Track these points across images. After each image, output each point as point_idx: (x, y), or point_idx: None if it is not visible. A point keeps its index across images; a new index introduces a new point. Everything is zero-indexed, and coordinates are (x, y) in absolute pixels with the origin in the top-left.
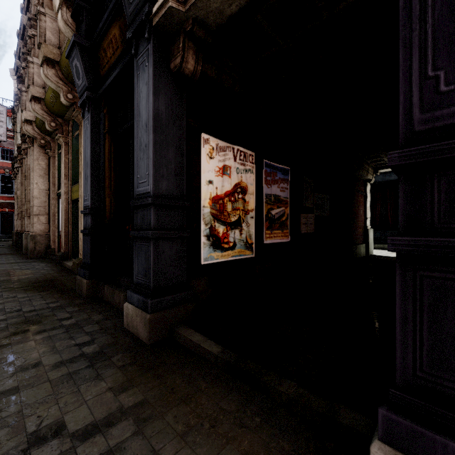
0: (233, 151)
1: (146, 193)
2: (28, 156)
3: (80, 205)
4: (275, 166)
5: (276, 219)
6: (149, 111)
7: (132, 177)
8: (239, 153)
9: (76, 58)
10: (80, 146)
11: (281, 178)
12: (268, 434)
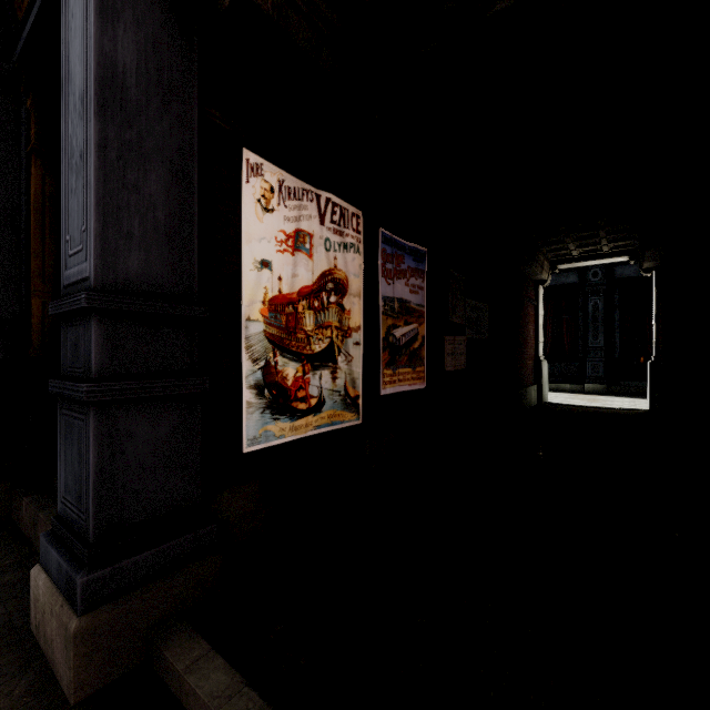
0: (318, 203)
1: (81, 280)
2: None
3: None
4: (401, 242)
5: (402, 346)
6: (87, 59)
7: None
8: (332, 207)
9: None
10: None
11: (411, 268)
12: None
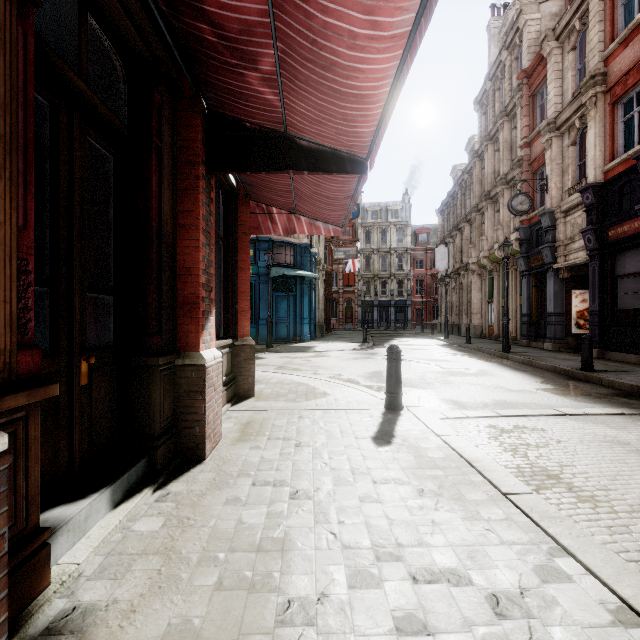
0: (588, 293)
1: (551, 312)
2: (465, 278)
3: (512, 310)
4: None
5: None
6: (552, 290)
7: (544, 303)
8: None
9: (521, 261)
10: (512, 282)
11: None
12: (575, 354)
